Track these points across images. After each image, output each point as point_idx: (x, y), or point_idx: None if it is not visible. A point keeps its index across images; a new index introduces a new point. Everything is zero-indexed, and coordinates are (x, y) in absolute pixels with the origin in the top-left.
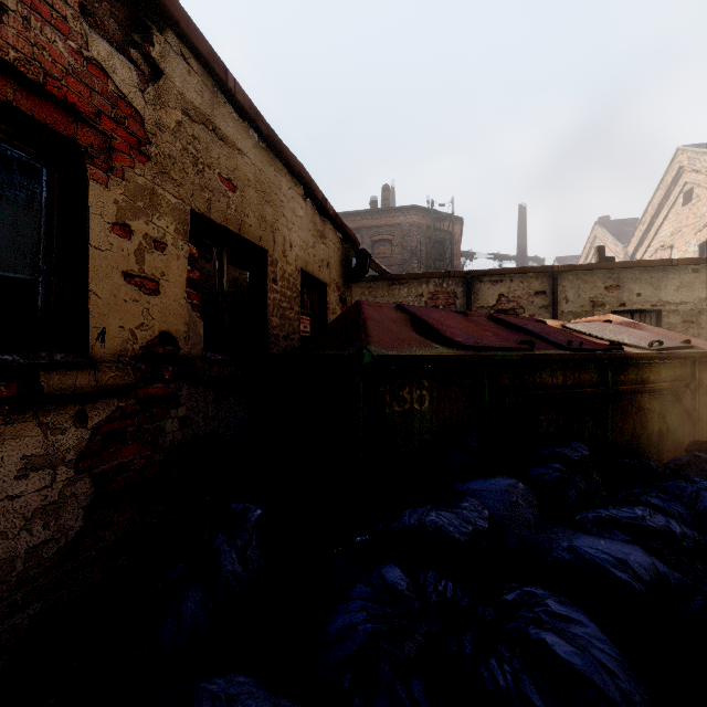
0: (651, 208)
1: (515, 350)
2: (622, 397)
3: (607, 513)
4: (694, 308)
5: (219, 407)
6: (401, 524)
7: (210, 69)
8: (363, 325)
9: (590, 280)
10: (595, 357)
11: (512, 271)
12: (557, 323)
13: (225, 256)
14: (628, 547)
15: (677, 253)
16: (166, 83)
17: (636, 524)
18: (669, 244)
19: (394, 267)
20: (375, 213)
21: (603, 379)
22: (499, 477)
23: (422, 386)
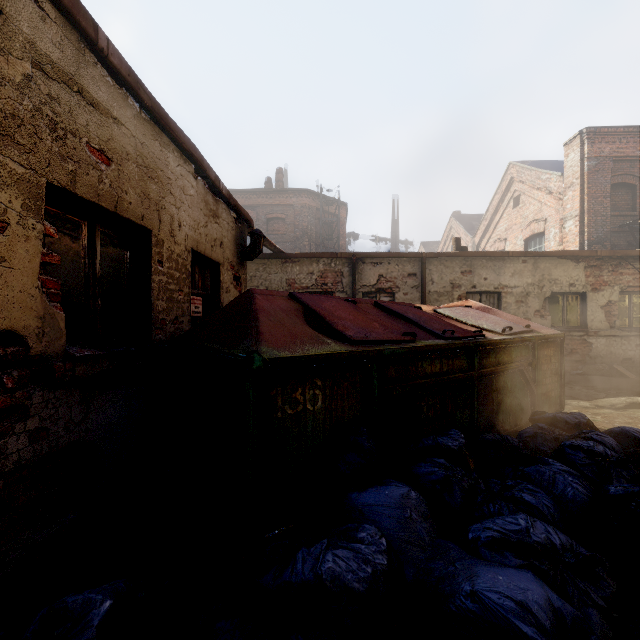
0: (491, 208)
1: (400, 342)
2: (484, 378)
3: (495, 527)
4: (523, 291)
5: (87, 408)
6: (294, 576)
7: (73, 20)
8: (255, 319)
9: (450, 265)
10: (465, 345)
11: (389, 255)
12: (430, 308)
13: (98, 235)
14: (522, 577)
15: (509, 245)
16: (6, 25)
17: (524, 541)
18: (504, 238)
19: (288, 244)
20: (269, 193)
21: (471, 364)
22: (392, 485)
23: (315, 385)
